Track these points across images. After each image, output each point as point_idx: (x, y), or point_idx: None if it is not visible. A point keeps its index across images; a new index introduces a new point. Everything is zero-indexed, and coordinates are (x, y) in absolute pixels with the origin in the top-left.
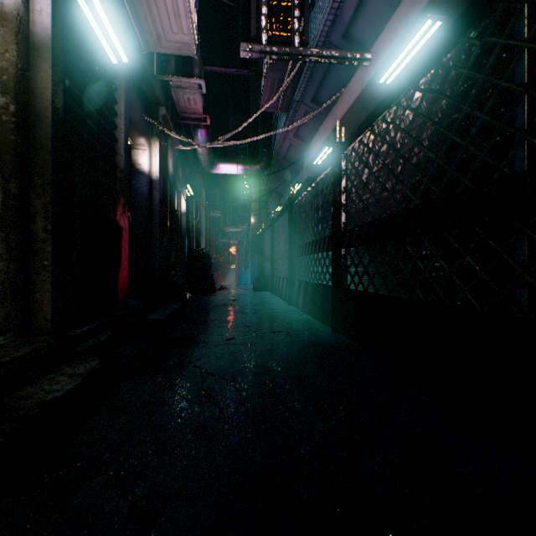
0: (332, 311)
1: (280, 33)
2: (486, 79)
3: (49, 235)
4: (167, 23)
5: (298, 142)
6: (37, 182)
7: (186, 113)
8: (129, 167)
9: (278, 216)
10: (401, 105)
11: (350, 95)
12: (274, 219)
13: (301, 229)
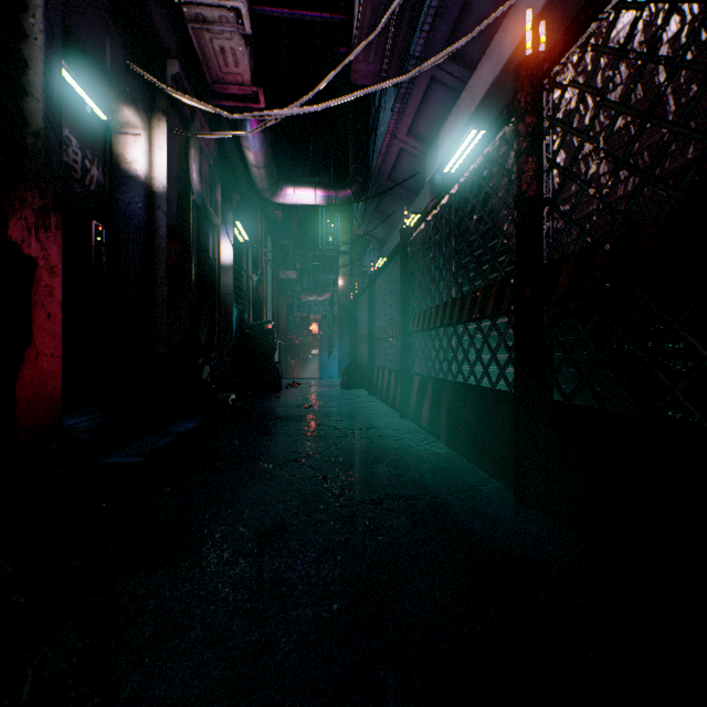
0: (515, 454)
1: None
2: None
3: None
4: None
5: (414, 145)
6: None
7: (222, 83)
8: (106, 165)
9: (381, 268)
10: None
11: None
12: (373, 275)
13: (425, 280)
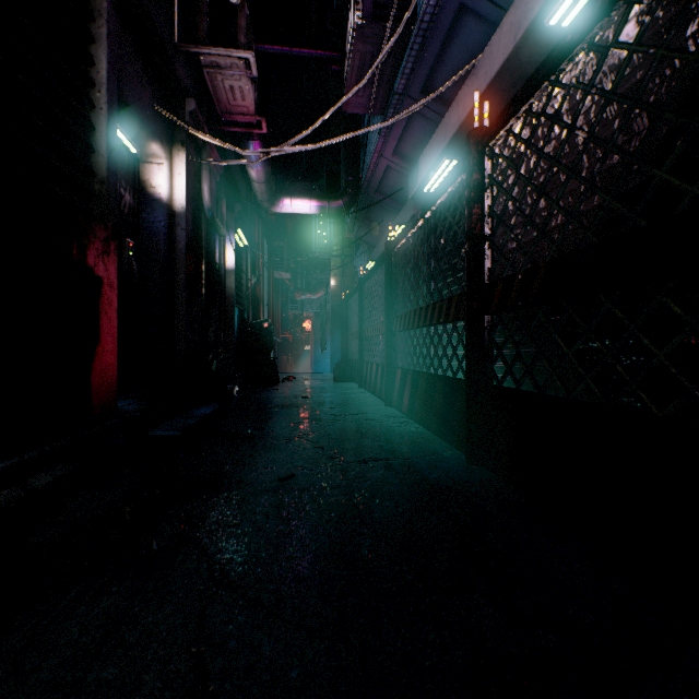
0: (466, 425)
1: None
2: None
3: None
4: None
5: (399, 163)
6: None
7: (230, 114)
8: (135, 191)
9: (369, 273)
10: None
11: (491, 60)
12: (363, 279)
13: (406, 288)
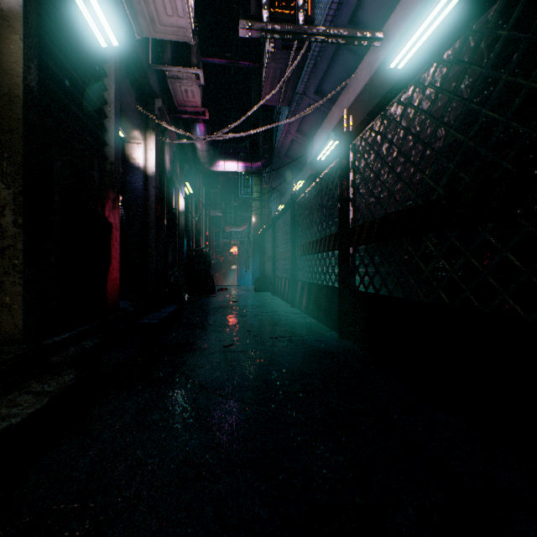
0: (338, 315)
1: (282, 11)
2: (534, 38)
3: (20, 230)
4: (160, 4)
5: (301, 138)
6: (6, 169)
7: (184, 106)
8: (123, 162)
9: (280, 214)
10: (421, 83)
11: (357, 83)
12: (275, 218)
13: (304, 227)
